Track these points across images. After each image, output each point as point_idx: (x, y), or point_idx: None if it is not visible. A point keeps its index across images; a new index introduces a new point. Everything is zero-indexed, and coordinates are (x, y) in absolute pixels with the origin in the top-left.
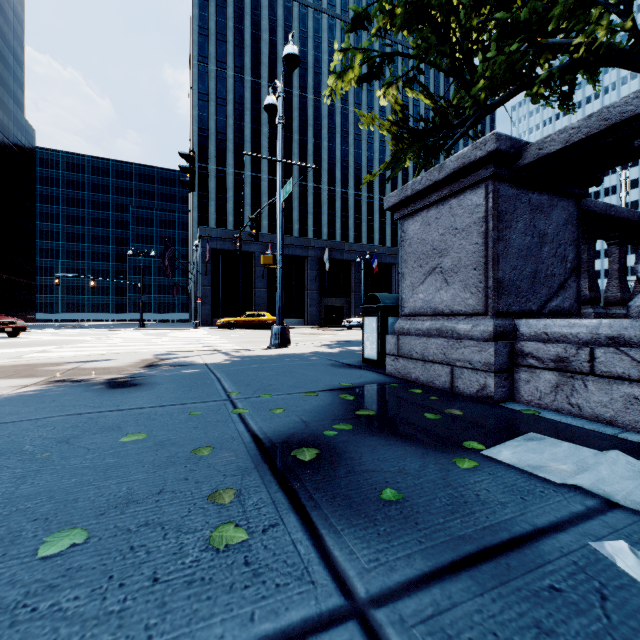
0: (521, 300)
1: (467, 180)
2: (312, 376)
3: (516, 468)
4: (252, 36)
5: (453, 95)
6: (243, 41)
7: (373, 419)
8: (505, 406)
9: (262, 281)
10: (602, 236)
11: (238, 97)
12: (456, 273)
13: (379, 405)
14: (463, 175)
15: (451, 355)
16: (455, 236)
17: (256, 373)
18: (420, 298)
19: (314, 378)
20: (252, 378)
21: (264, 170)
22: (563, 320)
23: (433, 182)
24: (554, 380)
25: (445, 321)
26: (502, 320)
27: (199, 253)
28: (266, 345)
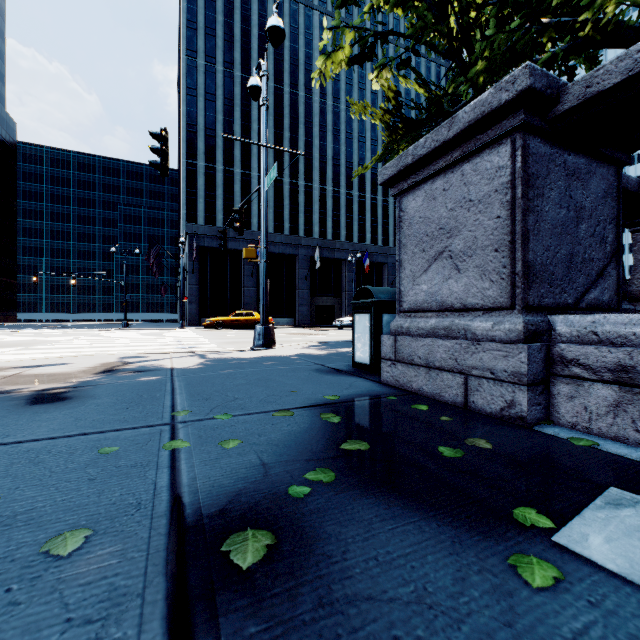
0: (555, 290)
1: (486, 136)
2: (291, 386)
3: (631, 583)
4: (242, 31)
5: (448, 85)
6: (233, 36)
7: (366, 458)
8: (542, 430)
9: (251, 280)
10: (625, 222)
11: (228, 93)
12: (470, 257)
13: (374, 431)
14: (481, 130)
15: (465, 361)
16: (469, 210)
17: (224, 382)
18: (423, 290)
19: (293, 388)
20: (216, 389)
21: (254, 167)
22: (621, 315)
23: (441, 143)
24: (612, 397)
25: (455, 318)
26: (533, 316)
27: (186, 251)
28: (250, 346)
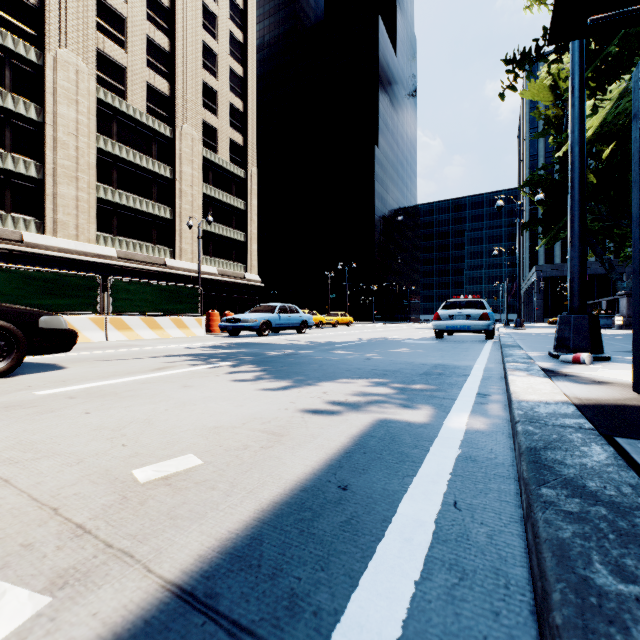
0: None
1: None
2: None
3: None
4: None
5: None
6: None
7: None
8: None
9: None
10: None
11: None
12: None
13: None
14: None
15: None
16: None
17: None
18: None
19: None
20: None
21: None
22: None
23: None
24: None
25: None
26: None
27: None
28: None
